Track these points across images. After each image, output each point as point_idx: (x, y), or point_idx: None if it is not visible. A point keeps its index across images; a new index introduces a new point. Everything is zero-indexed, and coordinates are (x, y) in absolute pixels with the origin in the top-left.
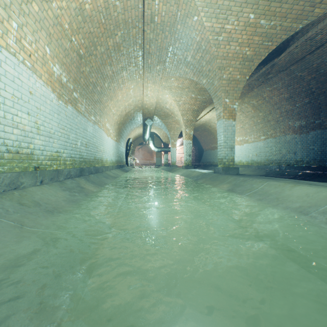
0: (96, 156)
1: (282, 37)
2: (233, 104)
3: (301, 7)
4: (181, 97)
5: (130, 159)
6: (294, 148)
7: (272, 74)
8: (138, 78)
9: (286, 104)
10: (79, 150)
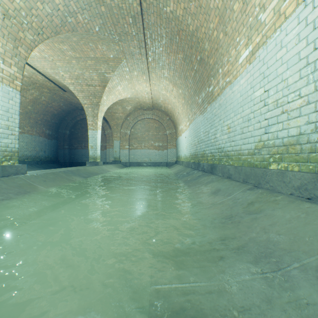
0: None
1: None
2: None
3: None
4: None
5: None
6: None
7: None
8: None
9: None
10: None
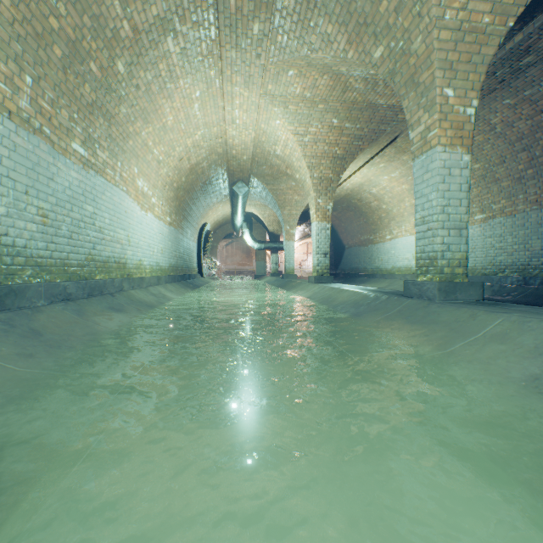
0: (99, 253)
1: None
2: (467, 104)
3: None
4: (309, 126)
5: (209, 263)
6: None
7: (534, 55)
8: (210, 70)
9: None
10: (3, 229)
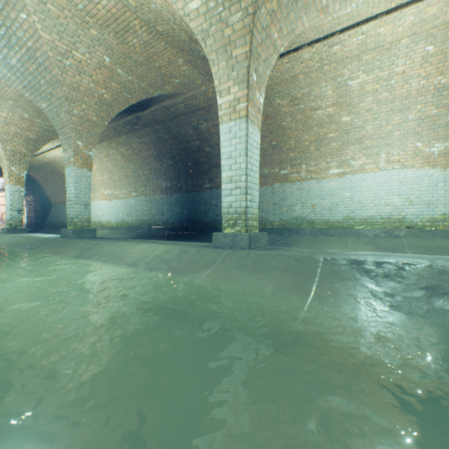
0: None
1: (141, 96)
2: (89, 150)
3: (155, 78)
4: (0, 111)
5: None
6: (163, 209)
7: (140, 127)
8: None
9: (156, 162)
10: None
